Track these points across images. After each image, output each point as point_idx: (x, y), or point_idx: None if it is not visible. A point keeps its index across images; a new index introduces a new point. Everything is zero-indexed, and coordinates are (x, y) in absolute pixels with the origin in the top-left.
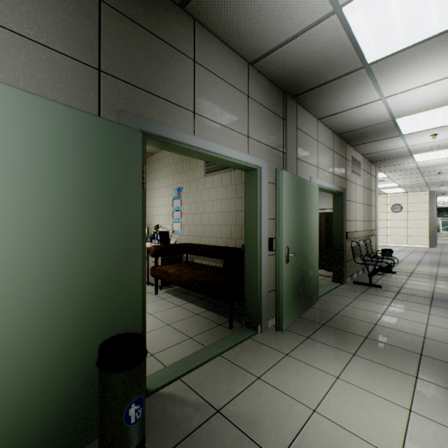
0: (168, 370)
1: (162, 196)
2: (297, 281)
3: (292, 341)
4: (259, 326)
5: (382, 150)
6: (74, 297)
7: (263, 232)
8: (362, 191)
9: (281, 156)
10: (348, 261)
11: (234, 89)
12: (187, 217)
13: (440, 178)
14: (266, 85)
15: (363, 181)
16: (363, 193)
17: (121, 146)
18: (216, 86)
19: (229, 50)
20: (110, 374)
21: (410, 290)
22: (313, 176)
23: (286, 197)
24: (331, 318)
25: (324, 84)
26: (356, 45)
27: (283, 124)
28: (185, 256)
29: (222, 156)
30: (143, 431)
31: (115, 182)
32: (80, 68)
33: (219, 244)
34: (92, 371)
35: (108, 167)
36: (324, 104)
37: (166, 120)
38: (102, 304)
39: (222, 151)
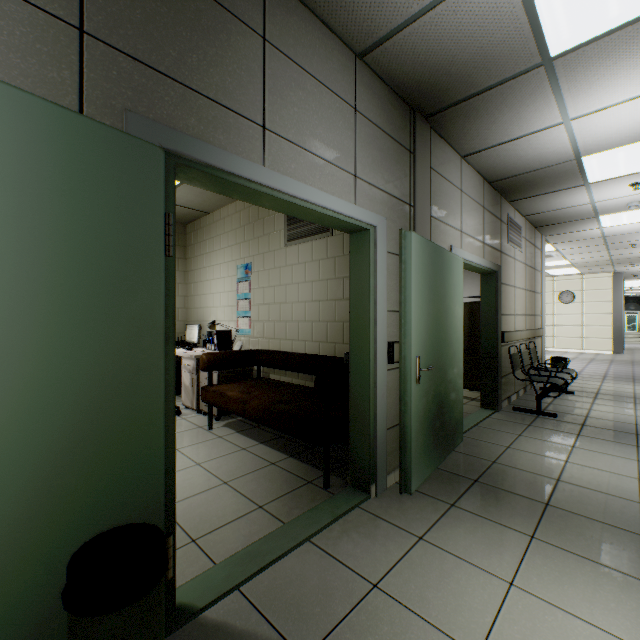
0: (218, 573)
1: (221, 277)
2: (432, 410)
3: (427, 513)
4: (373, 486)
5: (554, 209)
6: (17, 464)
7: (379, 332)
8: (523, 270)
9: (407, 211)
10: (505, 376)
11: (333, 95)
12: (260, 309)
13: (633, 253)
14: (383, 94)
15: (525, 256)
16: (525, 274)
17: (121, 173)
18: (302, 86)
19: (325, 28)
20: (86, 621)
21: (601, 420)
22: (454, 244)
23: (417, 276)
24: (486, 469)
25: (476, 95)
26: (535, 21)
27: (409, 159)
28: (255, 369)
29: (313, 205)
30: None
31: (110, 239)
32: (41, 22)
33: (308, 351)
34: (59, 604)
35: (93, 210)
36: (473, 131)
37: (214, 135)
38: (81, 471)
39: (312, 196)
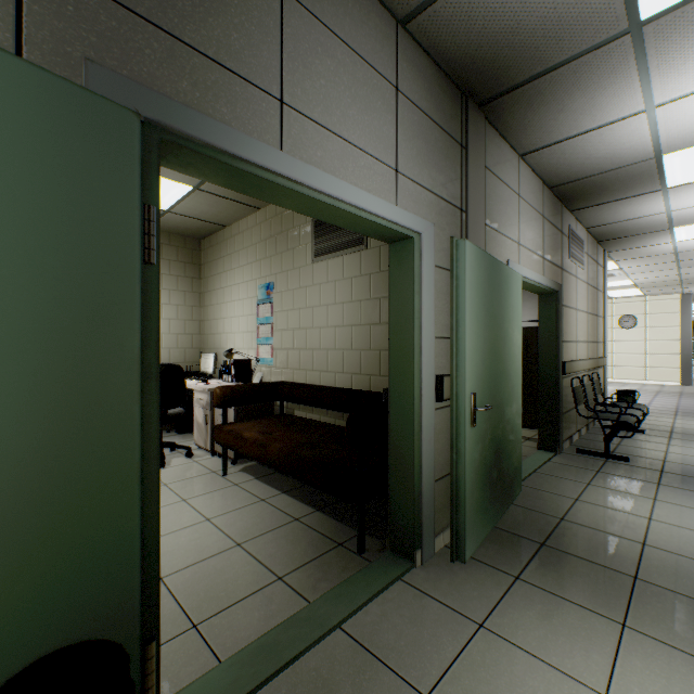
0: (222, 676)
1: (239, 299)
2: (489, 458)
3: (487, 589)
4: (417, 552)
5: (622, 220)
6: None
7: (426, 363)
8: (585, 291)
9: (458, 217)
10: (566, 412)
11: (369, 68)
12: (283, 335)
13: None
14: (430, 73)
15: (587, 274)
16: (587, 294)
17: (74, 142)
18: (331, 54)
19: None
20: None
21: (682, 466)
22: (511, 258)
23: (471, 295)
24: (554, 528)
25: (543, 74)
26: None
27: (461, 155)
28: (278, 404)
29: (344, 204)
30: None
31: (55, 235)
32: None
33: (338, 384)
34: None
35: (28, 193)
36: (536, 122)
37: (214, 106)
38: (7, 572)
39: (343, 193)
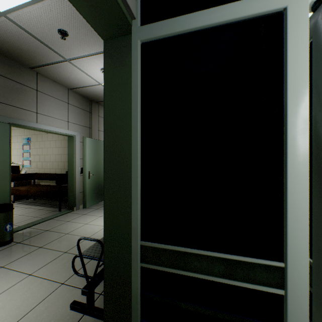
0: (23, 226)
1: (13, 142)
2: (96, 187)
3: (89, 211)
4: (75, 207)
5: None
6: None
7: (77, 164)
8: None
9: (89, 129)
10: None
11: (60, 100)
12: (35, 157)
13: None
14: (79, 97)
15: None
16: None
17: (0, 131)
18: (50, 100)
19: (57, 83)
20: None
21: None
22: None
23: (89, 149)
24: None
25: None
26: None
27: (90, 114)
28: (33, 181)
29: (53, 131)
30: (12, 236)
31: None
32: None
33: (57, 172)
34: None
35: None
36: None
37: (22, 117)
38: None
39: (53, 129)
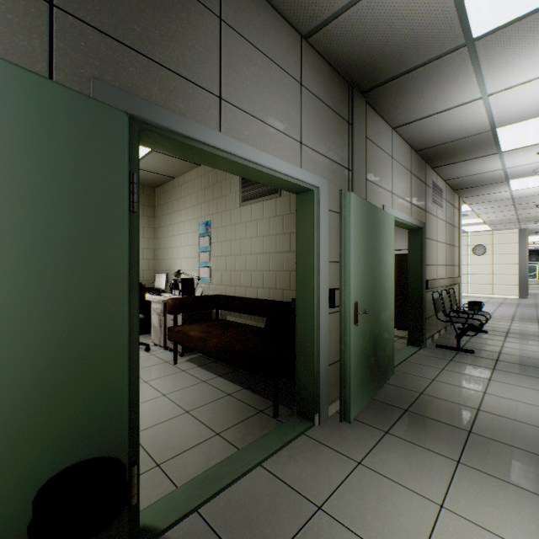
0: (179, 495)
1: (185, 233)
2: (368, 348)
3: (364, 440)
4: (316, 415)
5: (471, 174)
6: None
7: (322, 280)
8: (444, 227)
9: (346, 174)
10: (429, 318)
11: (281, 71)
12: (218, 260)
13: (537, 212)
14: (326, 71)
15: (445, 214)
16: (445, 230)
17: (88, 134)
18: (254, 62)
19: (274, 12)
20: None
21: (512, 356)
22: (386, 204)
23: (355, 231)
24: (415, 399)
25: (406, 73)
26: (460, 5)
27: (348, 130)
28: (214, 312)
29: (264, 168)
30: None
31: (76, 195)
32: None
33: (260, 296)
34: (27, 534)
35: (60, 168)
36: (403, 105)
37: (175, 103)
38: (48, 410)
39: (263, 160)
